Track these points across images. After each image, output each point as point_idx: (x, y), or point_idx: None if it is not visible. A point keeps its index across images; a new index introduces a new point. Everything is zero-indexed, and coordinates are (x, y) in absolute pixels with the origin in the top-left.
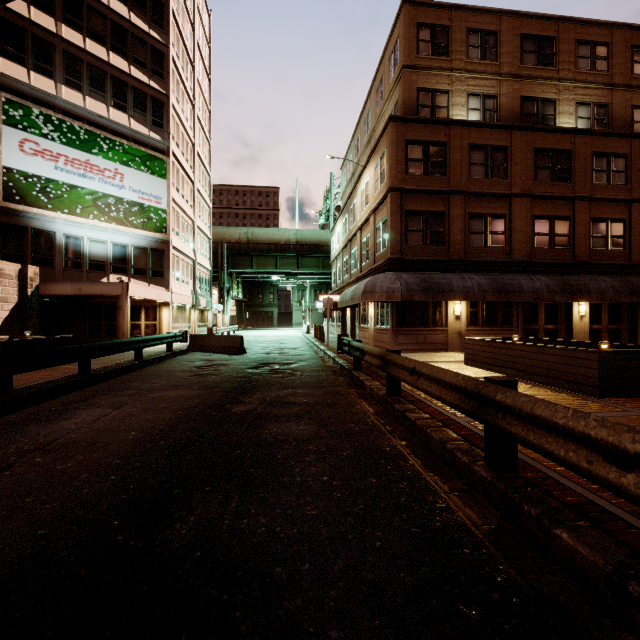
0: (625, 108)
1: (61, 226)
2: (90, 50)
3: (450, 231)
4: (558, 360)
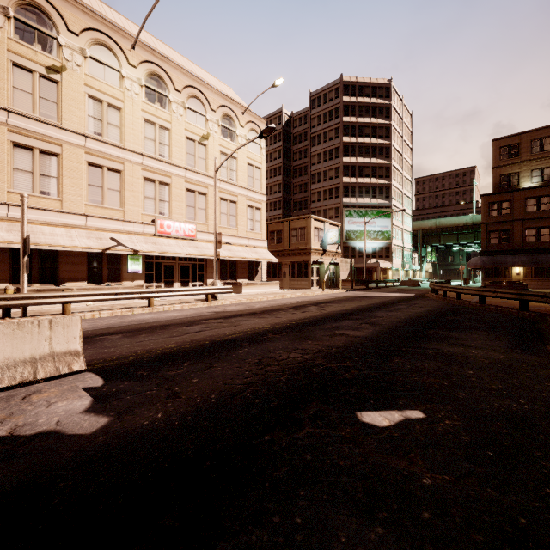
0: None
1: (357, 244)
2: (365, 182)
3: (513, 237)
4: None
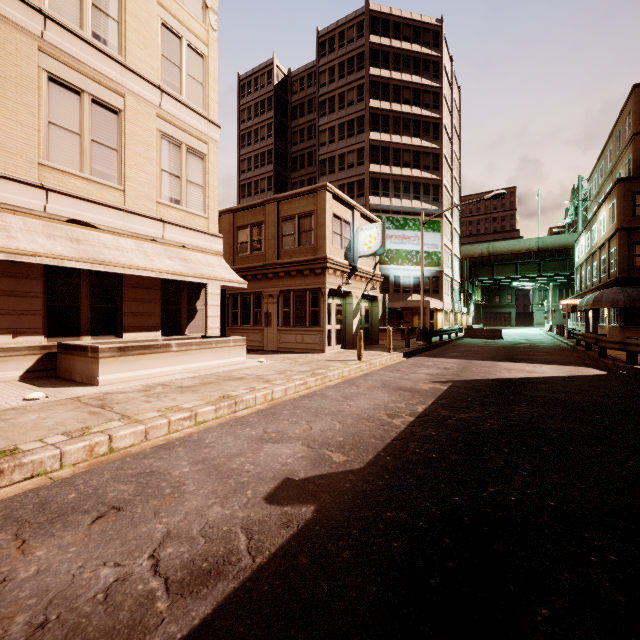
0: None
1: (392, 271)
2: (404, 174)
3: None
4: None
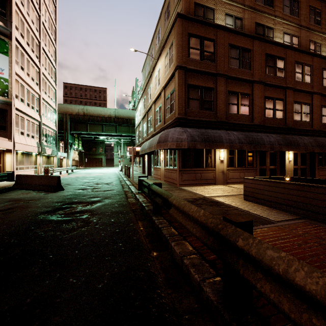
0: (306, 40)
1: None
2: None
3: (217, 101)
4: None
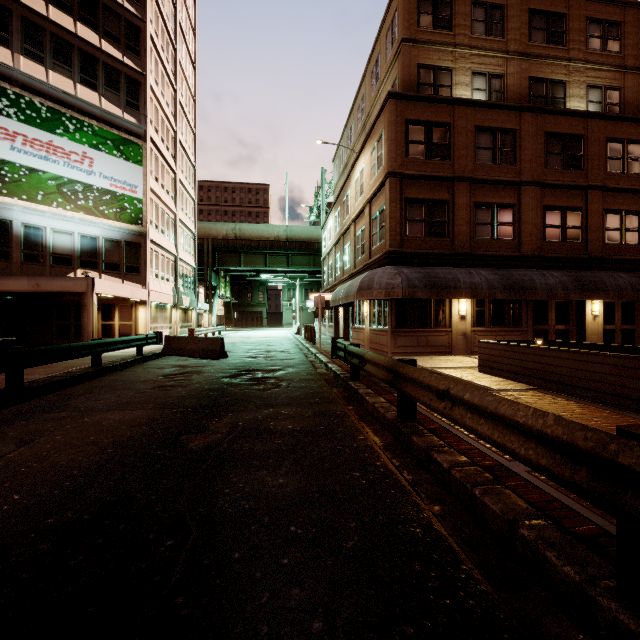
0: (638, 93)
1: (19, 214)
2: (54, 18)
3: (454, 222)
4: (610, 371)
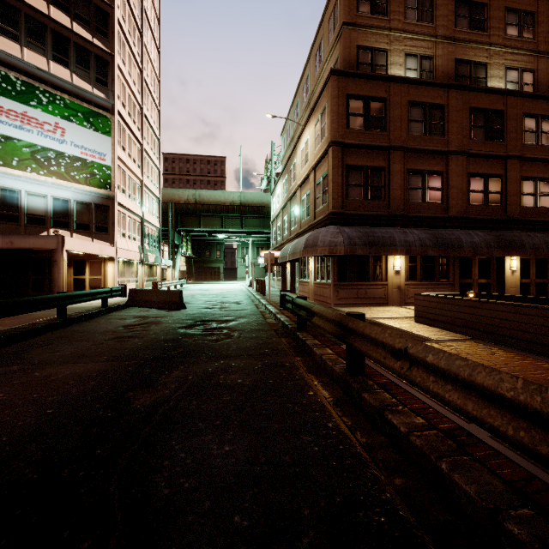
0: None
1: None
2: (28, 1)
3: (390, 186)
4: (548, 323)
